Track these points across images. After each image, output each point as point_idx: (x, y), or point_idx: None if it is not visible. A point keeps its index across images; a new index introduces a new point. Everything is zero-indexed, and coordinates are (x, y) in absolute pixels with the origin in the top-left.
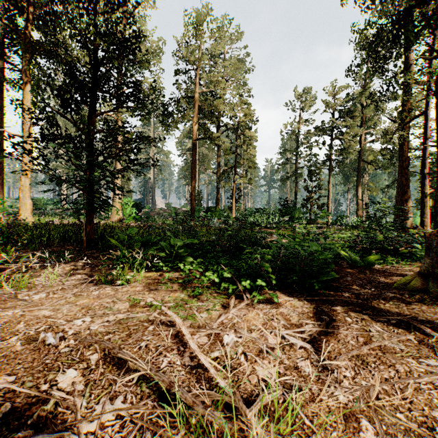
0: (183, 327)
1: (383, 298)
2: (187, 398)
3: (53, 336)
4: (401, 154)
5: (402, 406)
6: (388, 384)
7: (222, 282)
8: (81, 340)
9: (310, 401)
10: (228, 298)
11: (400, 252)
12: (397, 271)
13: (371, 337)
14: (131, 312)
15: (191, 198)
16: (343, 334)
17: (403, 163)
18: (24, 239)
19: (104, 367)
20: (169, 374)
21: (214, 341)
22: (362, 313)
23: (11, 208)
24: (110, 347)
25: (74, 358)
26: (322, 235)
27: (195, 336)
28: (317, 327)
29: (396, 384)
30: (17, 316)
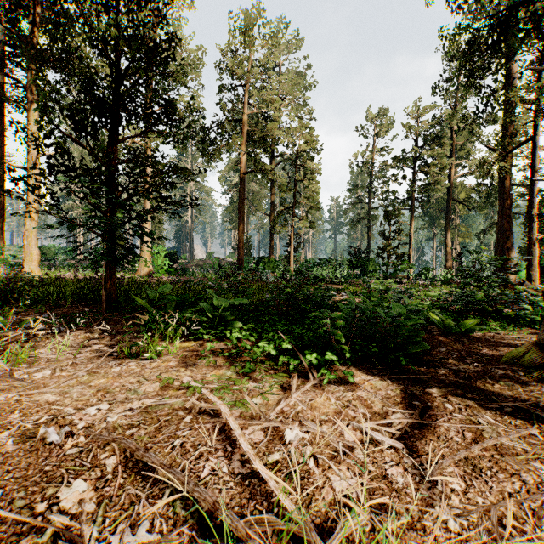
0: (231, 419)
1: (490, 376)
2: (239, 527)
3: (57, 431)
4: (502, 191)
5: (536, 536)
6: (514, 502)
7: (281, 356)
8: (94, 437)
9: (408, 528)
10: (288, 377)
11: (504, 315)
12: (504, 339)
13: (481, 432)
14: (161, 396)
15: (238, 246)
16: (443, 427)
17: (504, 203)
18: (27, 298)
19: (124, 476)
20: (212, 486)
21: (272, 437)
22: (465, 397)
23: (14, 258)
24: (133, 448)
25: (83, 464)
26: (406, 293)
27: (247, 430)
28: (409, 418)
29: (525, 502)
30: (11, 402)
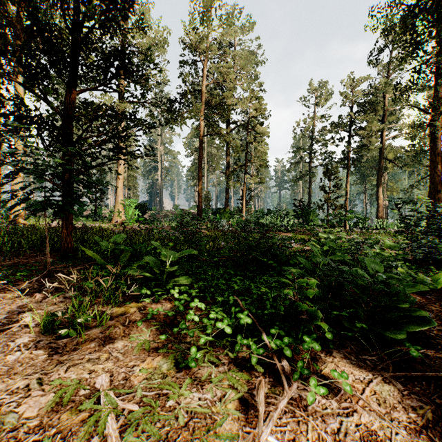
0: None
1: None
2: None
3: None
4: (433, 148)
5: None
6: None
7: (238, 335)
8: None
9: None
10: (249, 372)
11: None
12: None
13: None
14: (42, 430)
15: (198, 198)
16: None
17: (435, 159)
18: None
19: None
20: None
21: None
22: None
23: None
24: None
25: None
26: (365, 243)
27: None
28: None
29: None
30: None
